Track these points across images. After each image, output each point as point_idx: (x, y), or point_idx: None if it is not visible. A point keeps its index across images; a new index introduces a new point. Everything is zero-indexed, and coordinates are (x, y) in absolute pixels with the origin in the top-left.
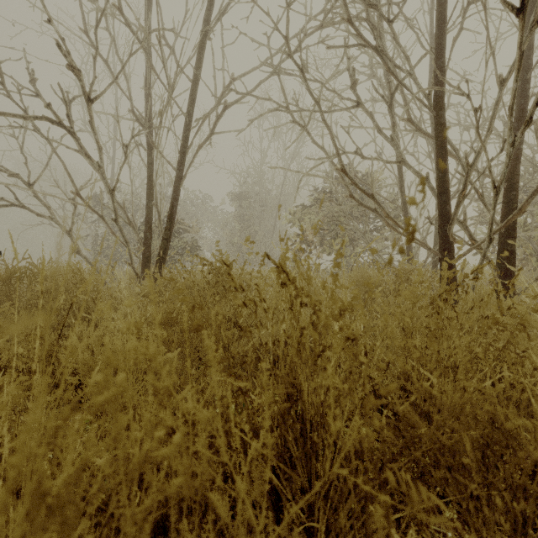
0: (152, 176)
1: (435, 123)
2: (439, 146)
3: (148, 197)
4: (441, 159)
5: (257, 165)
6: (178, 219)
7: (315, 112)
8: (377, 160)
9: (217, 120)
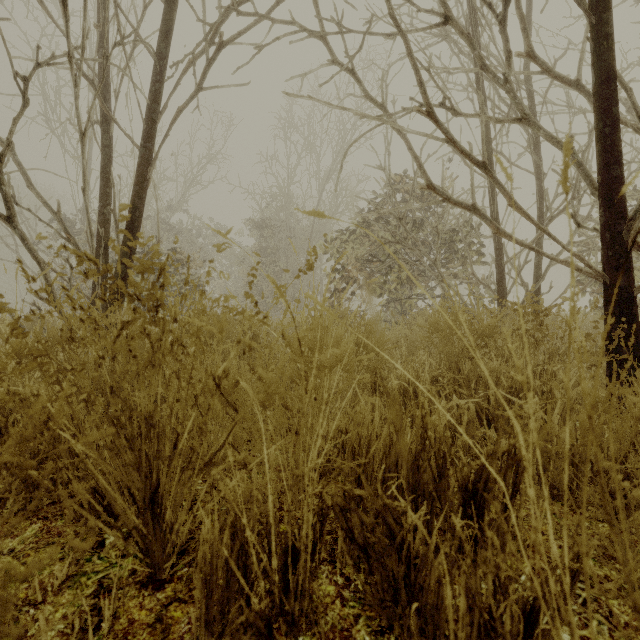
0: (109, 165)
1: (593, 37)
2: (603, 77)
3: (102, 198)
4: (609, 100)
5: (283, 182)
6: (161, 241)
7: (371, 34)
8: (479, 117)
9: (207, 66)
